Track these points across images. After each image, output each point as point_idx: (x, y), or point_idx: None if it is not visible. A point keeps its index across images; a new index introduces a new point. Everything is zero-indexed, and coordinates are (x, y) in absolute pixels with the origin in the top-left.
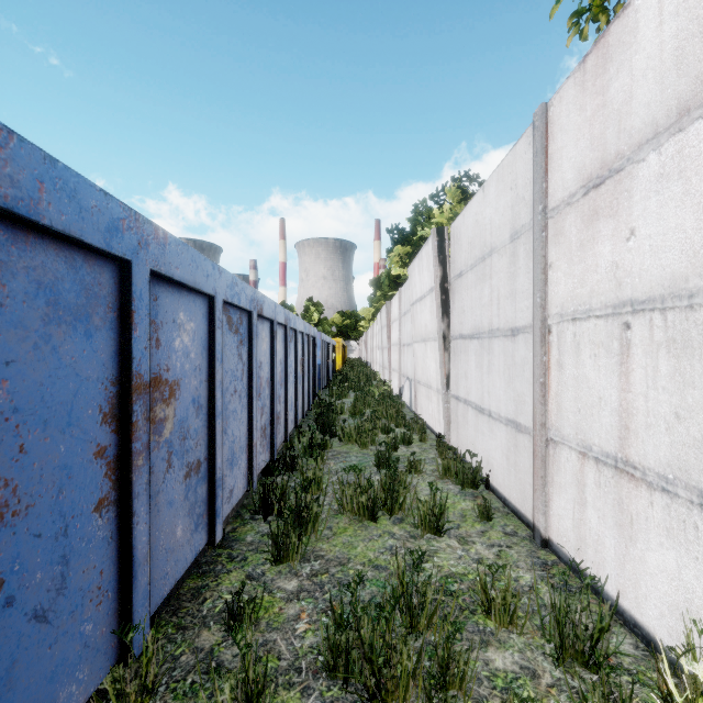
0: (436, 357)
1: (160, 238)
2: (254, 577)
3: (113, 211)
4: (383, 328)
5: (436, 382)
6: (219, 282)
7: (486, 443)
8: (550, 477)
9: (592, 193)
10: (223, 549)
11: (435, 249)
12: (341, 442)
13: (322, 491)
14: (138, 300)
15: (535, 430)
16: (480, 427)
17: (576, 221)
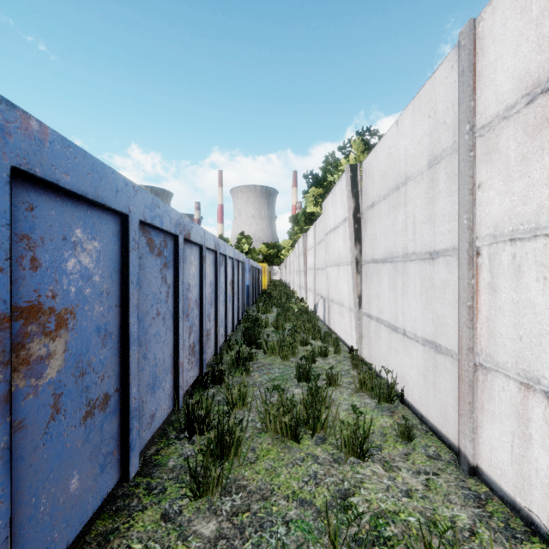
0: (349, 279)
1: (34, 131)
2: (170, 516)
3: None
4: (300, 256)
5: (349, 301)
6: (134, 201)
7: (400, 359)
8: (479, 403)
9: (540, 99)
10: (142, 478)
11: (349, 184)
12: (265, 353)
13: (246, 406)
14: None
15: (461, 353)
16: (394, 345)
17: (515, 134)
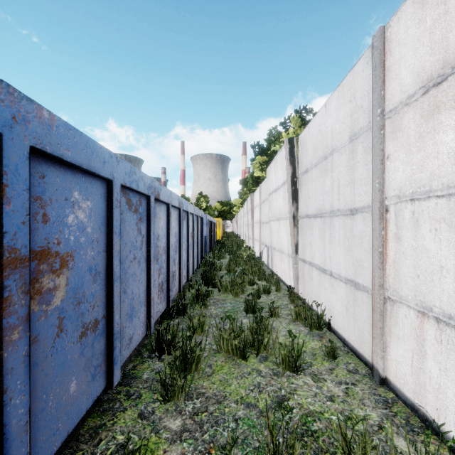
0: (287, 231)
1: (45, 119)
2: (145, 415)
3: None
4: (249, 212)
5: (287, 249)
6: (116, 169)
7: (327, 295)
8: (388, 328)
9: (432, 91)
10: (123, 387)
11: (287, 154)
12: (219, 291)
13: (204, 333)
14: (13, 174)
15: (374, 289)
16: (323, 283)
17: (414, 117)
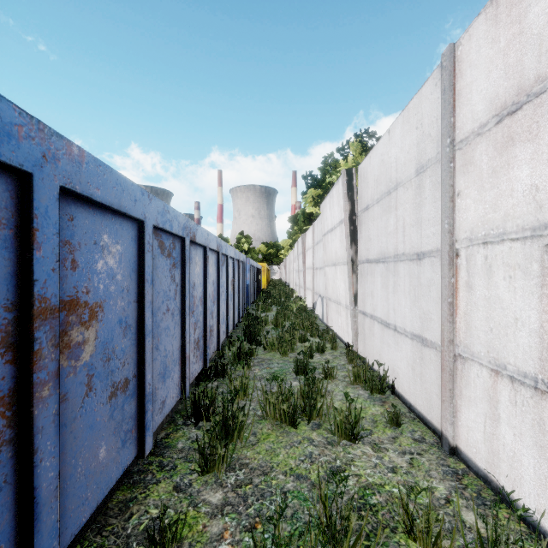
0: (345, 278)
1: (75, 155)
2: (181, 488)
3: (3, 113)
4: (299, 255)
5: (345, 300)
6: (148, 208)
7: (391, 353)
8: (459, 390)
9: (507, 121)
10: (155, 457)
11: (345, 187)
12: (265, 350)
13: (248, 397)
14: (43, 217)
15: (443, 345)
16: (386, 340)
17: (487, 149)
